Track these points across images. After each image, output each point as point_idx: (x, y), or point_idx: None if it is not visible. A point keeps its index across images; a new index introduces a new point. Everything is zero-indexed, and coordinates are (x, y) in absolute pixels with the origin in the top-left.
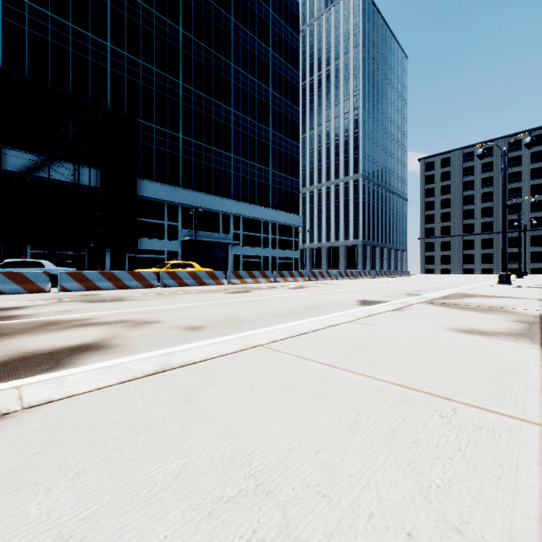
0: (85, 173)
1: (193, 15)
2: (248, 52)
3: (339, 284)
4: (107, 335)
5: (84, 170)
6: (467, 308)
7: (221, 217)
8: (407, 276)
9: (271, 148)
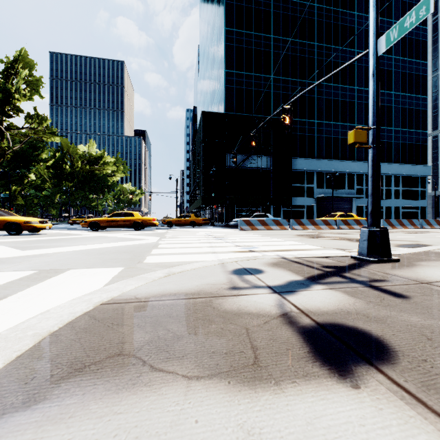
0: (260, 160)
1: (324, 28)
2: None
3: None
4: (413, 243)
5: (260, 159)
6: None
7: (346, 176)
8: None
9: (393, 109)
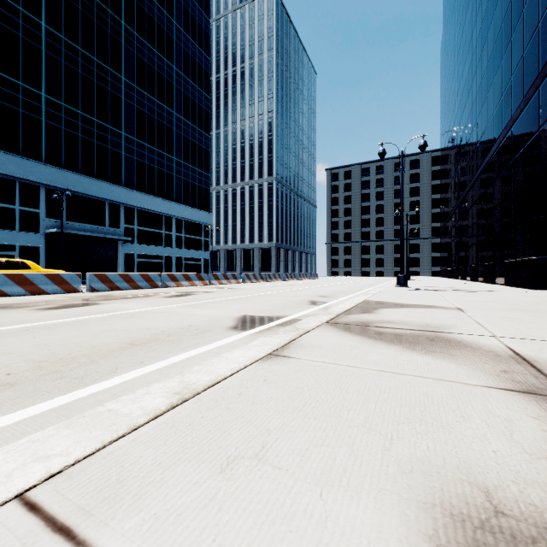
0: None
1: None
2: (145, 15)
3: (239, 289)
4: None
5: None
6: (395, 338)
7: (107, 206)
8: (316, 278)
9: (175, 133)
